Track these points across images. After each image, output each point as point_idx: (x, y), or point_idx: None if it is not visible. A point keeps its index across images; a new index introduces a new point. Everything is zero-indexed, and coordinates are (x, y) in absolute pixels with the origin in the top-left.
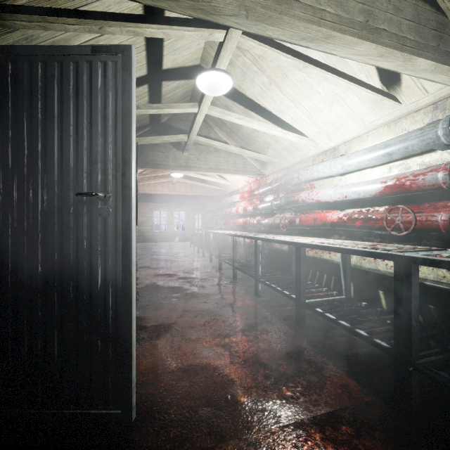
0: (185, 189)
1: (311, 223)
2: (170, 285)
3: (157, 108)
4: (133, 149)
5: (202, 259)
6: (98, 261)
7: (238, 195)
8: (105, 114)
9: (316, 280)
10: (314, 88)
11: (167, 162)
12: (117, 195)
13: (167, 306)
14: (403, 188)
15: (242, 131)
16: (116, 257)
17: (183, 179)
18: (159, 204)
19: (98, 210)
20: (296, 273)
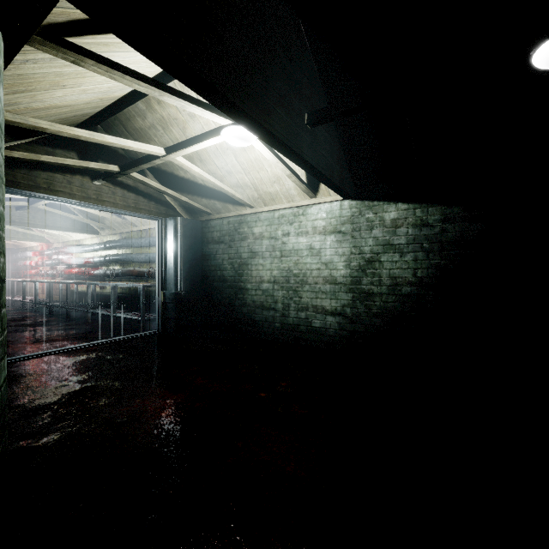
0: None
1: (68, 274)
2: None
3: None
4: None
5: None
6: None
7: (31, 252)
8: None
9: (74, 301)
10: None
11: None
12: None
13: None
14: (88, 262)
15: None
16: None
17: None
18: None
19: None
20: (50, 294)
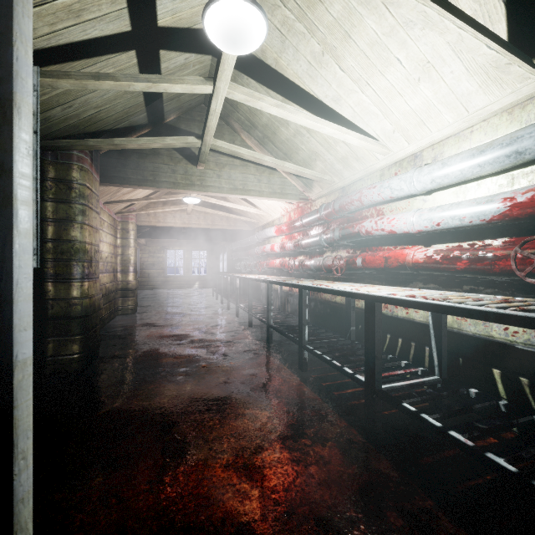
0: (204, 221)
1: (381, 265)
2: (177, 353)
3: (145, 81)
4: (17, 76)
5: (227, 312)
6: None
7: (273, 228)
8: None
9: (386, 347)
10: (393, 56)
11: (174, 179)
12: None
13: (167, 391)
14: None
15: (279, 136)
16: None
17: (202, 207)
18: (173, 241)
19: None
20: (366, 343)
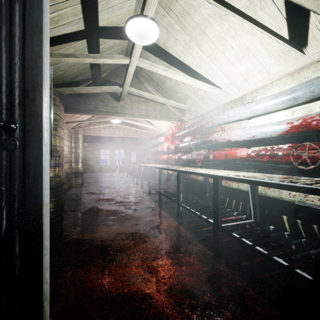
0: (122, 132)
1: (223, 159)
2: (108, 209)
3: (92, 57)
4: (44, 72)
5: (136, 186)
6: (2, 202)
7: (163, 137)
8: (11, 30)
9: (226, 204)
10: (228, 44)
11: (106, 109)
12: (25, 125)
13: (103, 229)
14: (309, 127)
15: (166, 85)
16: (24, 197)
17: (121, 125)
18: (104, 144)
19: (2, 143)
20: (213, 201)
